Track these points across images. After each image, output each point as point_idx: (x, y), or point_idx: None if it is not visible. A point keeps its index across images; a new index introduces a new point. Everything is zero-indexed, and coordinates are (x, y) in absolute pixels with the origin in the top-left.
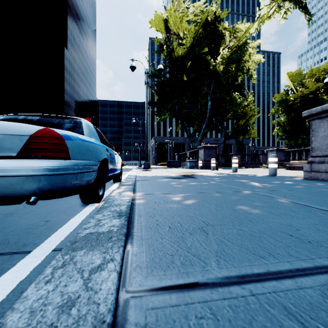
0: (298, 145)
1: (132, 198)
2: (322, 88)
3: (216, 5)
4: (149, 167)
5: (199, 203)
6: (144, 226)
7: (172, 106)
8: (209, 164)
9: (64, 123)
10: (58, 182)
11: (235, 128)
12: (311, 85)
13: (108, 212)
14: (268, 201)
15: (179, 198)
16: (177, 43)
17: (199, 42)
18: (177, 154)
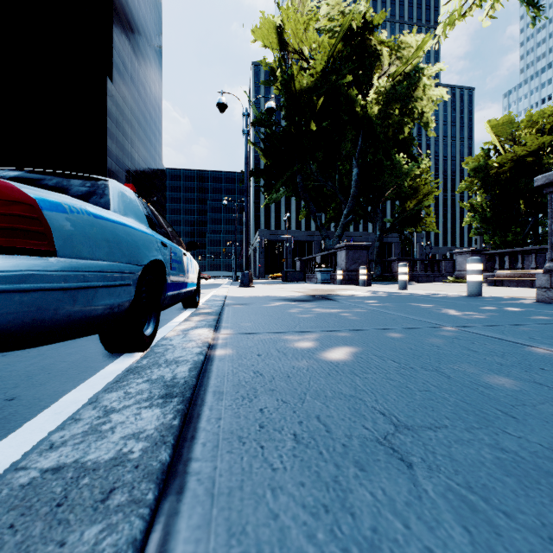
0: (507, 244)
1: (209, 342)
2: (548, 145)
3: (366, 2)
4: (251, 282)
5: (356, 357)
6: (226, 432)
7: (291, 176)
8: (356, 276)
9: (70, 185)
10: (14, 311)
11: (399, 215)
12: (530, 140)
13: (143, 384)
14: (508, 351)
15: (309, 342)
16: (298, 68)
17: (337, 65)
18: (298, 258)
